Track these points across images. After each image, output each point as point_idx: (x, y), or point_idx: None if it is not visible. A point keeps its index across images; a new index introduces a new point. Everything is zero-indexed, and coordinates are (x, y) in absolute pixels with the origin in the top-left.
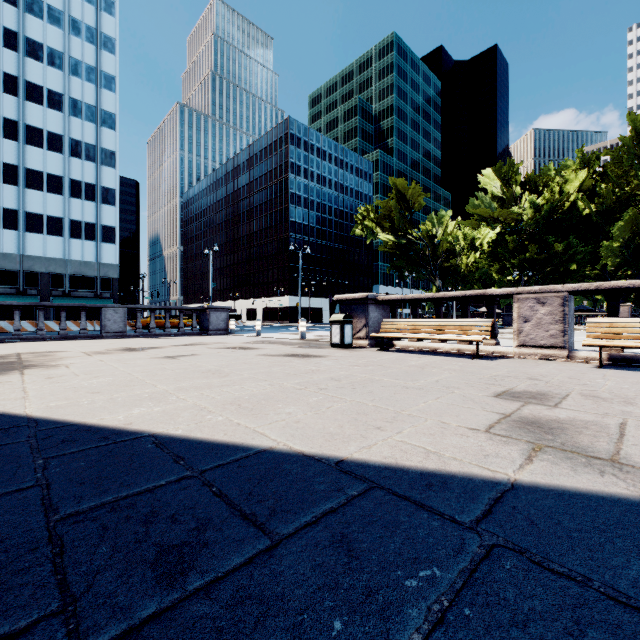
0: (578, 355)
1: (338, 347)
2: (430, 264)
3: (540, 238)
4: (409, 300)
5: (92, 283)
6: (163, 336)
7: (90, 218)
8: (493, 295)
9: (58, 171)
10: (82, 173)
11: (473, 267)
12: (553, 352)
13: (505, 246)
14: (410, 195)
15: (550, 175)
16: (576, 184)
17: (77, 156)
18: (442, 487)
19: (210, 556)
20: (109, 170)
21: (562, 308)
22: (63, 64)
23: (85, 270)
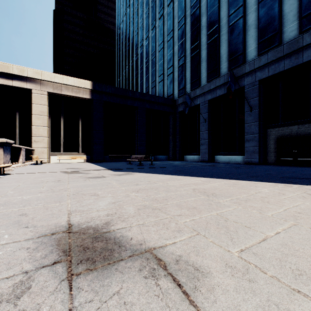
0: None
1: None
2: None
3: None
4: None
5: None
6: None
7: None
8: None
9: None
10: None
11: None
12: None
13: None
14: None
15: None
16: None
17: None
18: (151, 173)
19: (173, 172)
20: None
21: None
22: None
23: None
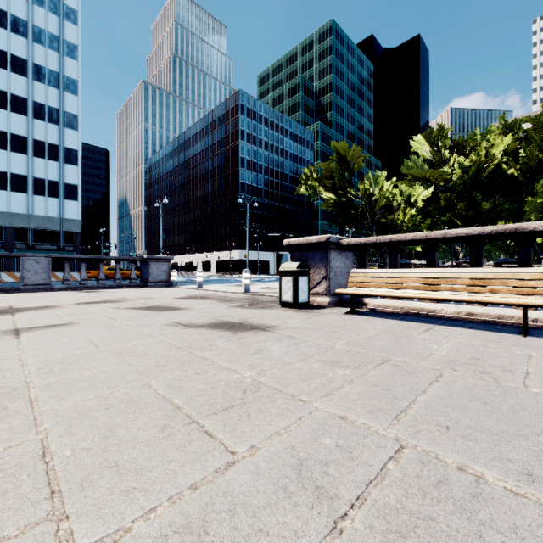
0: None
1: (290, 306)
2: (368, 220)
3: (468, 197)
4: (387, 243)
5: (55, 237)
6: (95, 288)
7: (53, 176)
8: (536, 231)
9: (22, 132)
10: (45, 134)
11: (409, 222)
12: None
13: (436, 204)
14: (350, 156)
15: (476, 140)
16: (501, 147)
17: (40, 118)
18: None
19: None
20: (72, 132)
21: None
22: (27, 32)
23: (48, 225)
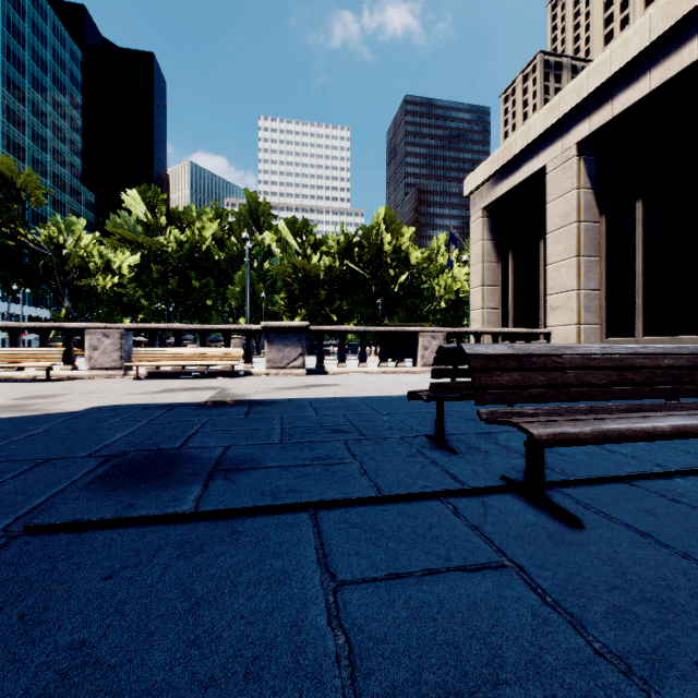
0: (131, 373)
1: None
2: (56, 279)
3: (183, 273)
4: None
5: None
6: None
7: None
8: (69, 328)
9: None
10: None
11: (112, 291)
12: (115, 372)
13: (150, 274)
14: (22, 184)
15: (193, 216)
16: (211, 232)
17: None
18: None
19: None
20: None
21: (121, 340)
22: None
23: None
